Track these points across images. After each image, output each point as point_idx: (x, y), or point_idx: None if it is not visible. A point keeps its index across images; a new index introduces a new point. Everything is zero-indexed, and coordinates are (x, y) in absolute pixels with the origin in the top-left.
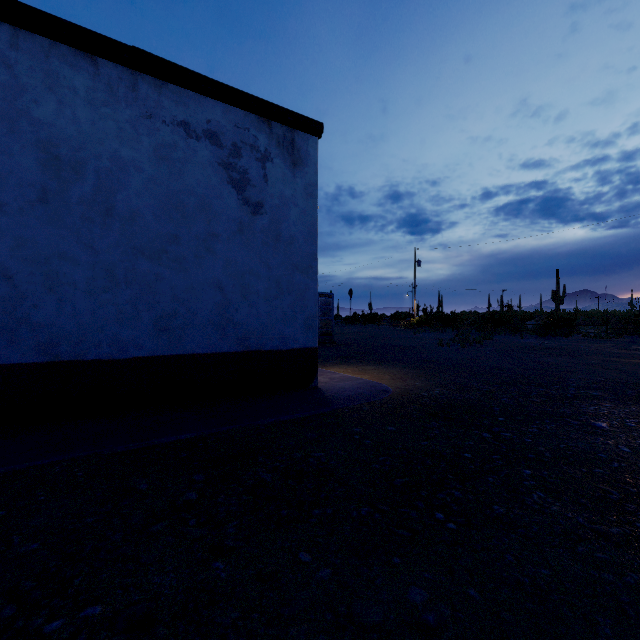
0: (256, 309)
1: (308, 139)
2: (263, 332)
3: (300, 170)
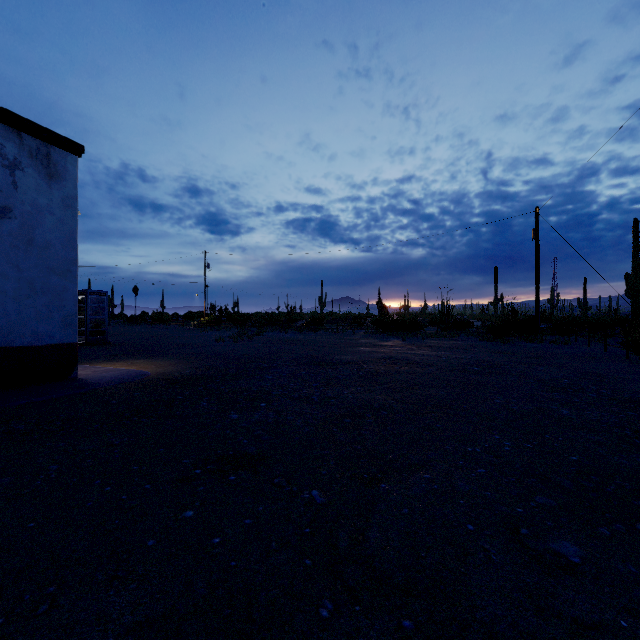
0: (3, 308)
1: (67, 156)
2: (12, 329)
3: (57, 183)
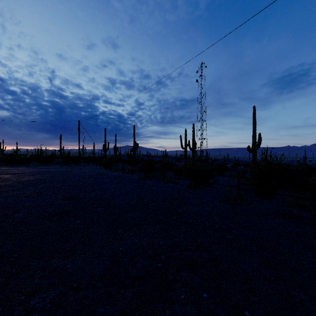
0: None
1: None
2: None
3: None
